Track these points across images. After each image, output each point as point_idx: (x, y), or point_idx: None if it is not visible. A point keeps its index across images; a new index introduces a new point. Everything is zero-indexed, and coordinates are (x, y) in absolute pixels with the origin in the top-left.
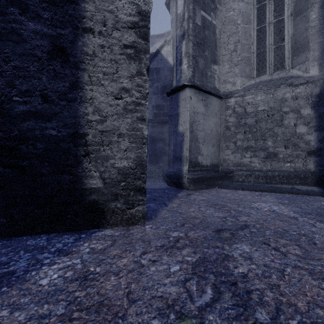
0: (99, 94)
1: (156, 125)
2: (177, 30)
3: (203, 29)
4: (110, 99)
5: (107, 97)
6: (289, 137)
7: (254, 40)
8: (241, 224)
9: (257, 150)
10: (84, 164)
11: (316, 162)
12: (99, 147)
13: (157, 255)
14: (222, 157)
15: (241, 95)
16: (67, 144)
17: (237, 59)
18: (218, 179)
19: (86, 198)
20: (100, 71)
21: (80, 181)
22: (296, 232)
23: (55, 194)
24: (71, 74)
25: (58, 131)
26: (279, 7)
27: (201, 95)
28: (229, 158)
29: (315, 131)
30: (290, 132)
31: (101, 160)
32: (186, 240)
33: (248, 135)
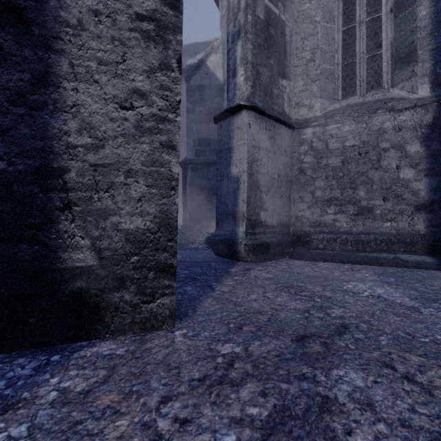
0: (91, 99)
1: (198, 167)
2: (230, 26)
3: (268, 26)
4: (110, 108)
5: (106, 105)
6: (390, 185)
7: (339, 46)
8: (336, 323)
9: (344, 203)
10: (62, 224)
11: (427, 220)
12: (90, 193)
13: (192, 404)
14: (294, 213)
15: (321, 124)
16: (26, 186)
17: (316, 73)
18: (289, 245)
19: (65, 286)
20: (93, 57)
21: (53, 255)
22: (429, 338)
23: (2, 280)
24: (35, 58)
25: (10, 163)
26: (374, 0)
27: (264, 122)
28: (303, 214)
29: (426, 176)
30: (391, 177)
31: (94, 216)
32: (246, 363)
33: (331, 182)
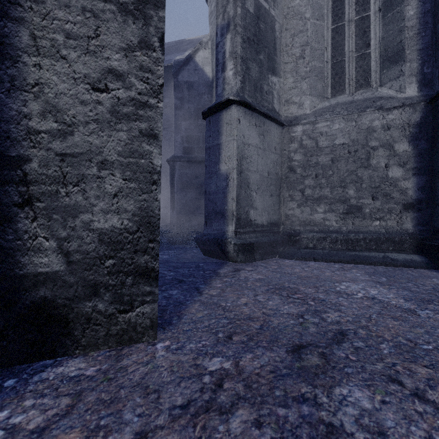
0: (57, 77)
1: (187, 165)
2: (219, 18)
3: (257, 20)
4: (81, 89)
5: (75, 85)
6: (379, 184)
7: (328, 44)
8: (333, 330)
9: (334, 201)
10: (21, 222)
11: (415, 219)
12: (56, 186)
13: None
14: (284, 212)
15: (311, 121)
16: None
17: (305, 70)
18: (279, 245)
19: (25, 295)
20: (60, 29)
21: (10, 260)
22: (431, 345)
23: None
24: None
25: None
26: None
27: (254, 118)
28: (293, 213)
29: (414, 175)
30: (380, 176)
31: (61, 214)
32: (237, 382)
33: (321, 180)
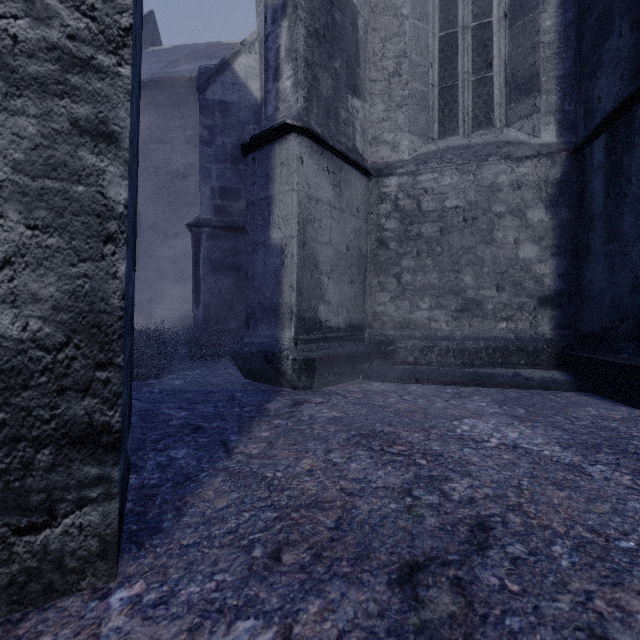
0: None
1: (220, 233)
2: None
3: (331, 5)
4: None
5: None
6: (506, 268)
7: (434, 60)
8: (466, 519)
9: (443, 293)
10: None
11: (554, 319)
12: None
13: None
14: (371, 308)
15: (410, 171)
16: None
17: (402, 94)
18: (364, 359)
19: None
20: None
21: None
22: (632, 539)
23: None
24: None
25: None
26: None
27: (325, 158)
28: (385, 310)
29: (553, 256)
30: (508, 256)
31: None
32: None
33: (425, 260)
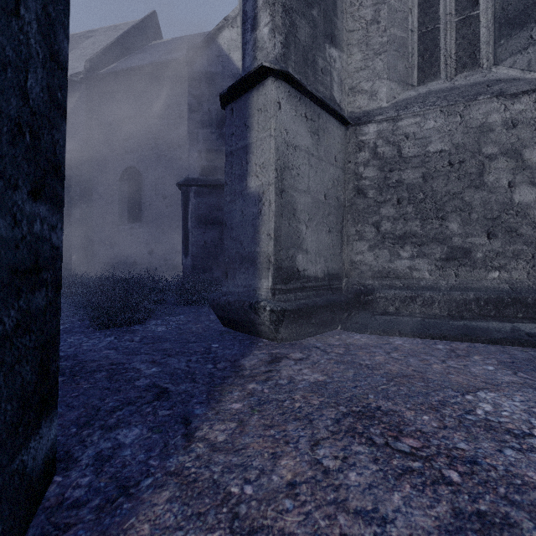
0: None
1: (206, 191)
2: None
3: None
4: None
5: None
6: (498, 214)
7: (414, 5)
8: None
9: (426, 241)
10: None
11: None
12: None
13: None
14: (348, 257)
15: (390, 117)
16: None
17: (380, 41)
18: (342, 308)
19: None
20: None
21: None
22: None
23: None
24: None
25: None
26: None
27: (303, 105)
28: (363, 259)
29: None
30: (501, 201)
31: None
32: None
33: (406, 208)
